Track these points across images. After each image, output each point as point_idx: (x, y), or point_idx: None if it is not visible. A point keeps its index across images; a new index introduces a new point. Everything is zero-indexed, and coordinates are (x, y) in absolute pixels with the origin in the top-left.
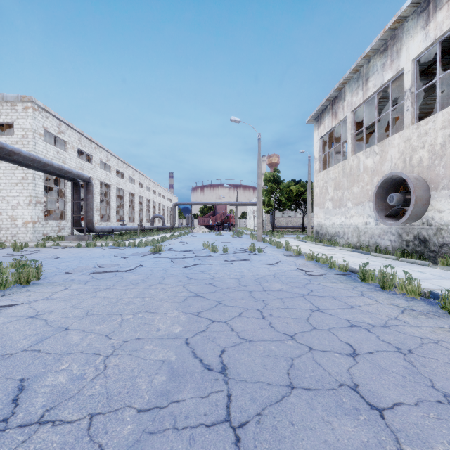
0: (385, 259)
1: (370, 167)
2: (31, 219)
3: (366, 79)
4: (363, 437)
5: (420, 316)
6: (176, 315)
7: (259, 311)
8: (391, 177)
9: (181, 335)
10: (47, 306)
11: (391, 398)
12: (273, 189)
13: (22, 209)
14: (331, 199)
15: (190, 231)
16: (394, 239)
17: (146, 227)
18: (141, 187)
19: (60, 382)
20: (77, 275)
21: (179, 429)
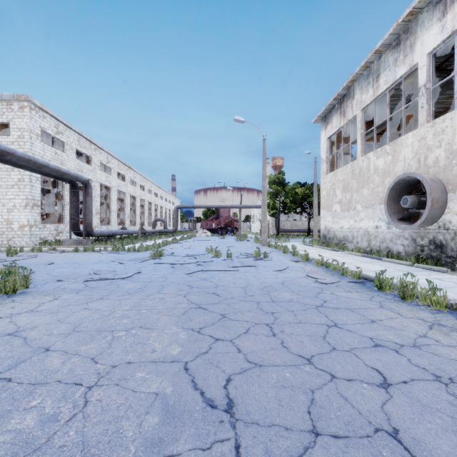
0: (399, 265)
1: (382, 168)
2: (27, 222)
3: (377, 75)
4: None
5: (452, 333)
6: (174, 331)
7: (269, 326)
8: (405, 178)
9: (180, 357)
10: (30, 320)
11: (444, 451)
12: (278, 192)
13: (18, 212)
14: (339, 201)
15: (193, 235)
16: (408, 243)
17: (148, 231)
18: (143, 190)
19: (26, 425)
20: (70, 284)
21: None
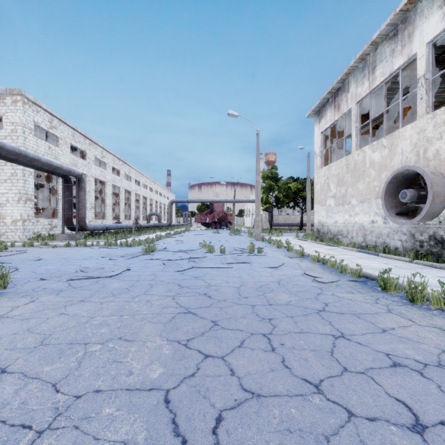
0: (397, 261)
1: (378, 162)
2: (20, 216)
3: (373, 67)
4: None
5: None
6: (157, 345)
7: (267, 337)
8: (403, 172)
9: (160, 383)
10: None
11: None
12: (271, 186)
13: (11, 206)
14: (333, 196)
15: (187, 229)
16: (406, 239)
17: (142, 225)
18: (138, 184)
19: None
20: (52, 283)
21: None
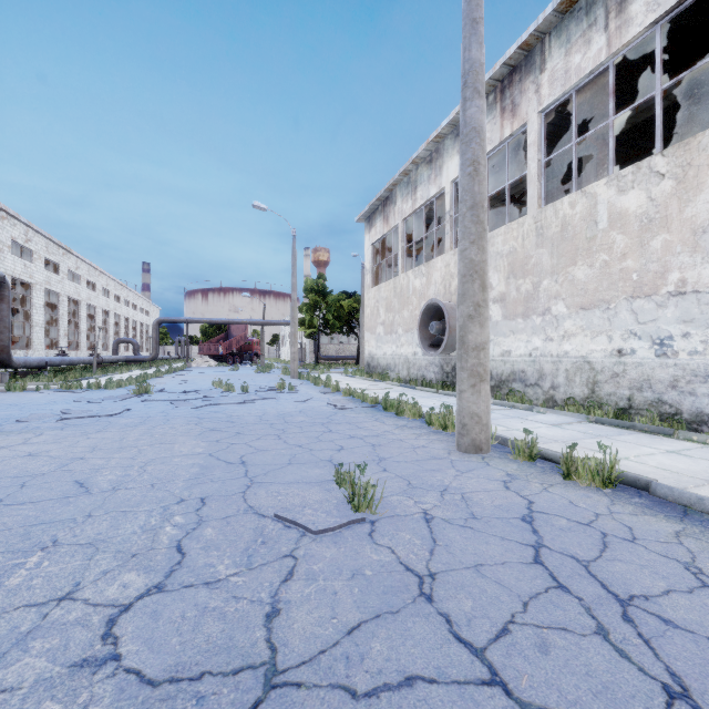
0: (426, 393)
1: (419, 290)
2: None
3: (415, 187)
4: (322, 472)
5: (407, 429)
6: (195, 443)
7: (277, 435)
8: (433, 304)
9: (205, 452)
10: (35, 448)
11: (349, 461)
12: (317, 303)
13: None
14: (383, 323)
15: (187, 365)
16: (438, 371)
17: (106, 359)
18: (92, 289)
19: (112, 478)
20: (39, 423)
21: (215, 481)
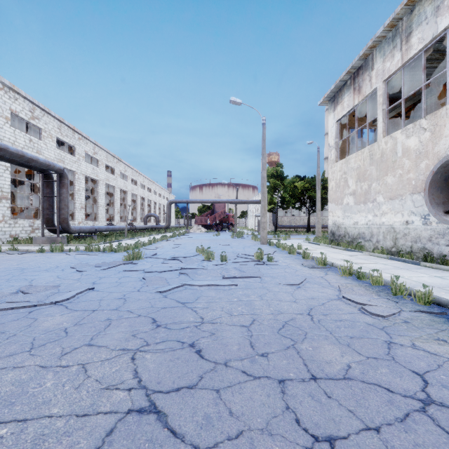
0: None
1: (415, 149)
2: None
3: (407, 34)
4: None
5: None
6: None
7: None
8: None
9: None
10: None
11: None
12: (276, 185)
13: None
14: (352, 193)
15: (187, 231)
16: None
17: (138, 227)
18: (135, 184)
19: None
20: None
21: None
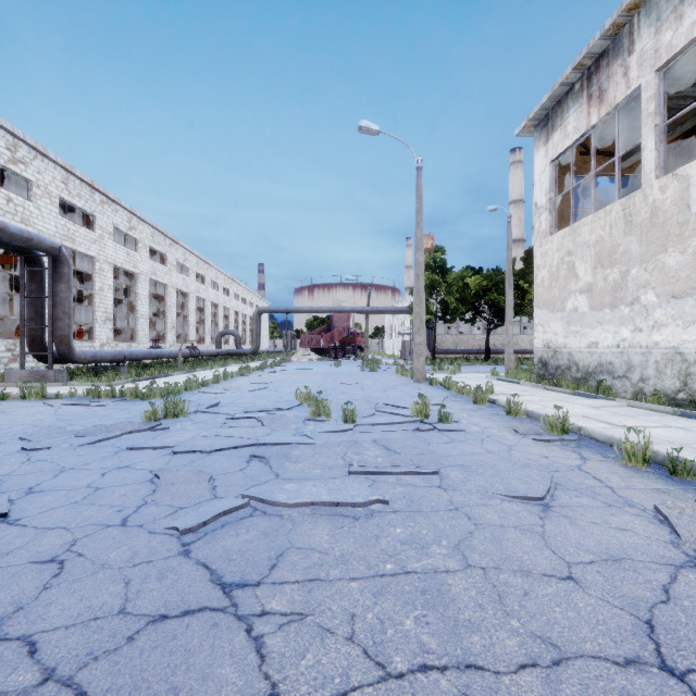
0: None
1: None
2: None
3: None
4: None
5: None
6: None
7: None
8: None
9: None
10: None
11: None
12: (433, 283)
13: None
14: (586, 289)
15: (286, 359)
16: None
17: (204, 352)
18: (202, 282)
19: None
20: None
21: None
